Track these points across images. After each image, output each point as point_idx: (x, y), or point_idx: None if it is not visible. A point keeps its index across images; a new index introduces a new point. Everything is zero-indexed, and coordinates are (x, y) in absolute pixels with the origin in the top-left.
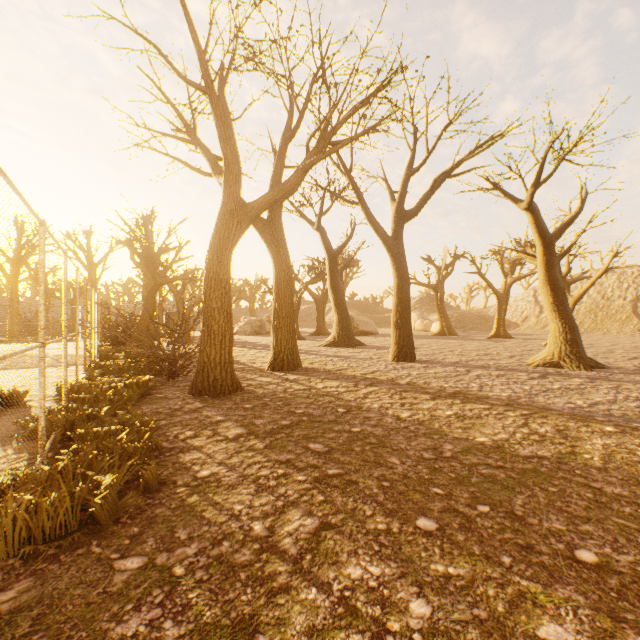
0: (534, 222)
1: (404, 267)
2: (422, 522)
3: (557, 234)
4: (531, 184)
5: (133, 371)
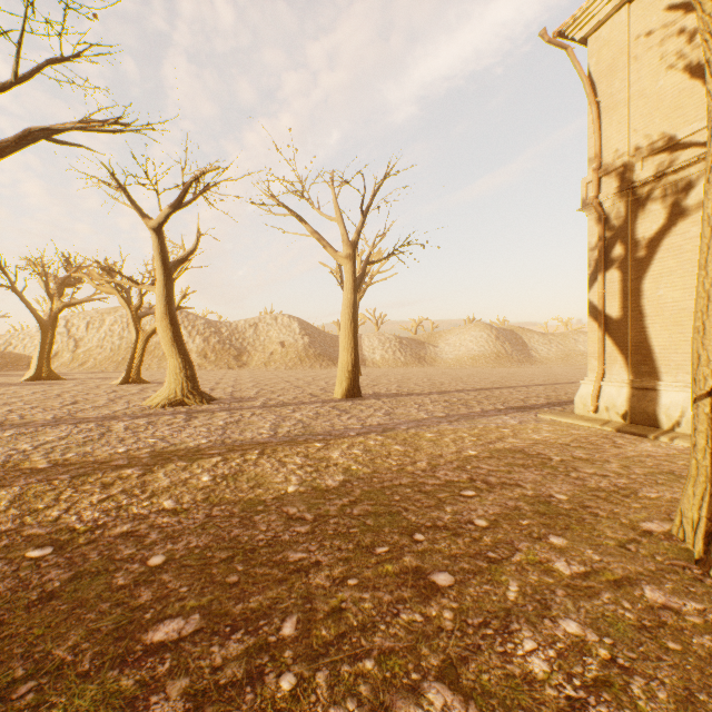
0: (161, 246)
1: None
2: (441, 580)
3: (177, 266)
4: (171, 204)
5: None
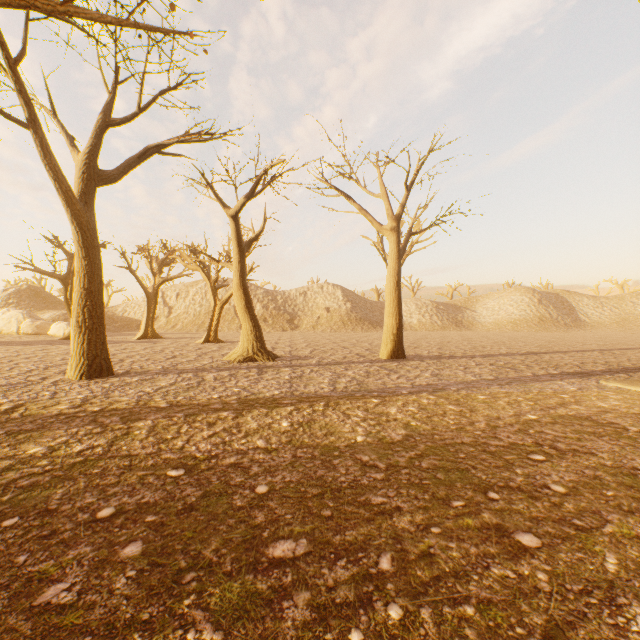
0: (237, 230)
1: (97, 247)
2: (526, 540)
3: (248, 246)
4: (246, 195)
5: None
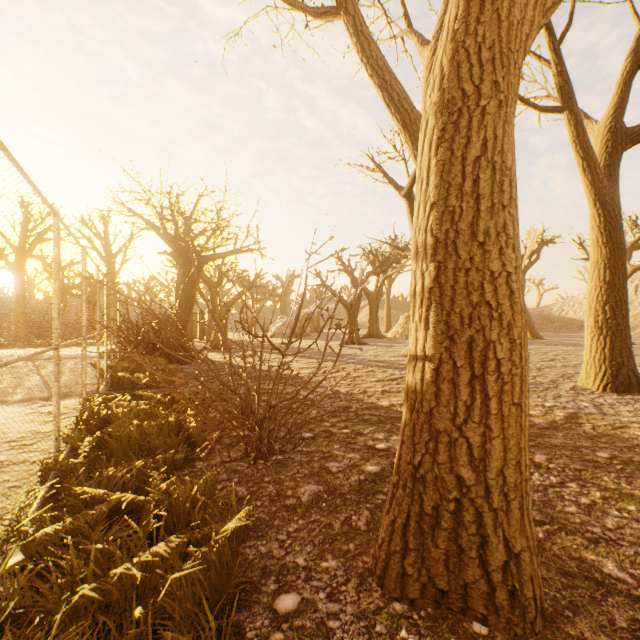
0: None
1: (620, 228)
2: None
3: None
4: None
5: (170, 435)
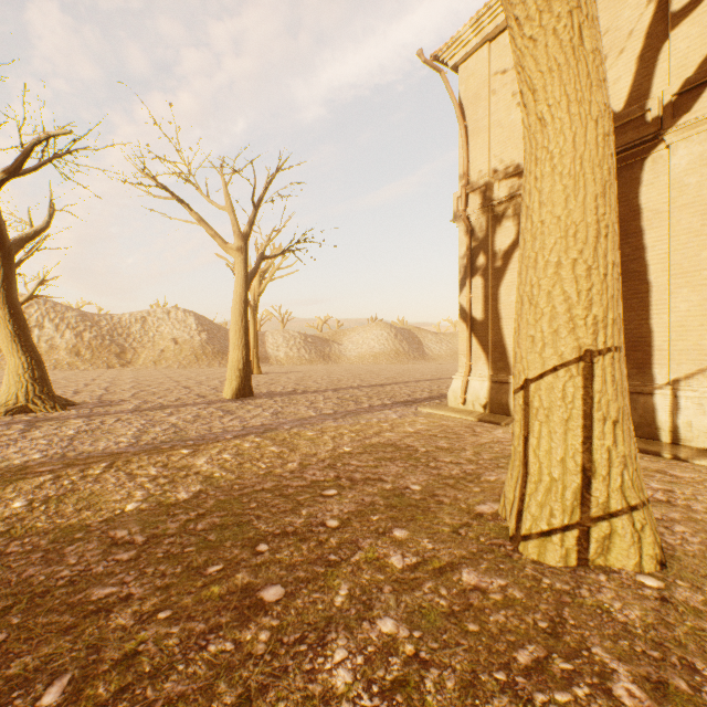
0: None
1: None
2: (270, 595)
3: (20, 245)
4: (6, 169)
5: None
